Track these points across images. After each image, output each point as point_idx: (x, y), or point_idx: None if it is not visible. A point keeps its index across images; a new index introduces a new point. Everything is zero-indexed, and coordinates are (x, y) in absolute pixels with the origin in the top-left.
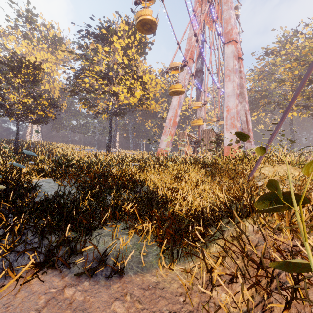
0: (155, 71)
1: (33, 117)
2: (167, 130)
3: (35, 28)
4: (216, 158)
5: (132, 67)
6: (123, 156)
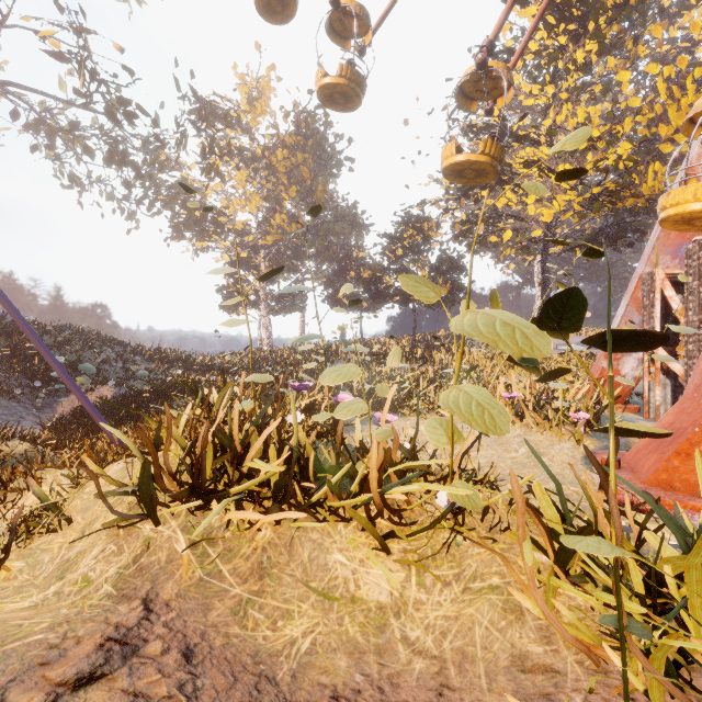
0: (643, 48)
1: (536, 280)
2: (637, 272)
3: (523, 110)
4: (235, 400)
5: (577, 93)
6: (386, 374)
